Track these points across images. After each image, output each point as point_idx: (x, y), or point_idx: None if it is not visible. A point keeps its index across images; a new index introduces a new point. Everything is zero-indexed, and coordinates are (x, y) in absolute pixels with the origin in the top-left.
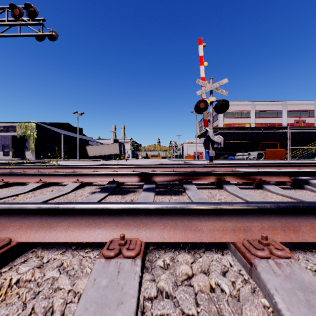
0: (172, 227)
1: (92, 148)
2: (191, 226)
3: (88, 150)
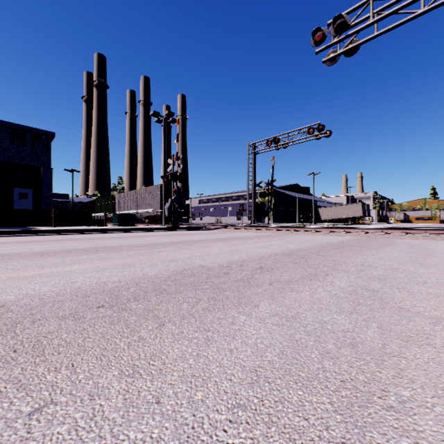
0: (434, 232)
1: (325, 211)
2: (438, 232)
3: (320, 213)
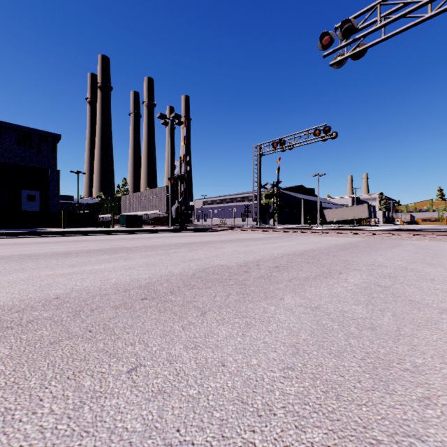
0: (441, 233)
1: (330, 212)
2: (445, 233)
3: (326, 214)
